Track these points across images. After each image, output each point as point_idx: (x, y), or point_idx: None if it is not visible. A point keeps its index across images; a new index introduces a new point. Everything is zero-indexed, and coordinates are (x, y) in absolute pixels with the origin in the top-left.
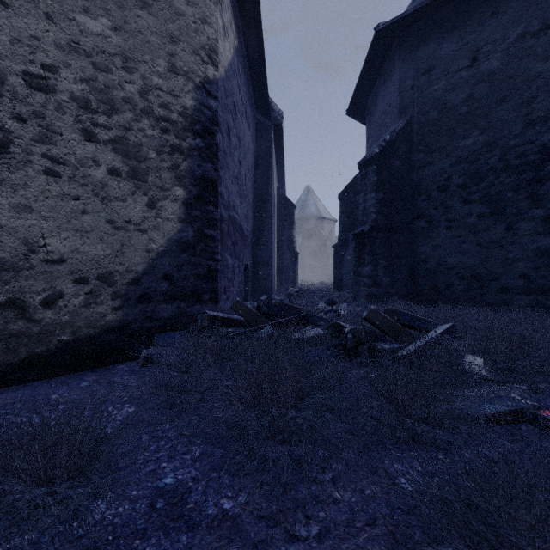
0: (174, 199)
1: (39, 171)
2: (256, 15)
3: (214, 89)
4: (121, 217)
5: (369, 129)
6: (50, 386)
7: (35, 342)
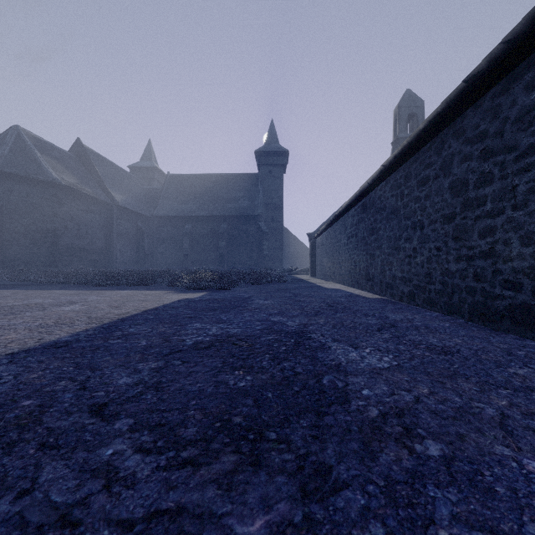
0: None
1: None
2: None
3: None
4: None
5: None
6: None
7: None
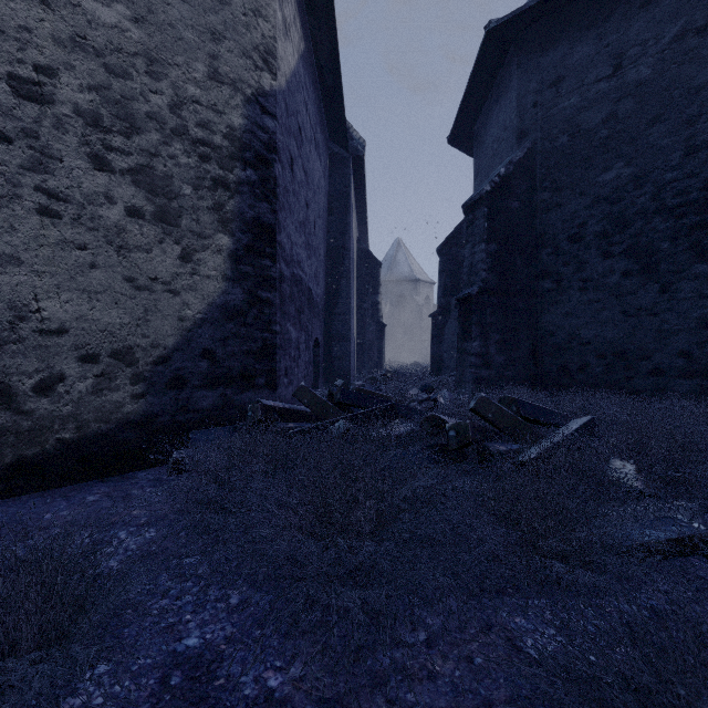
0: (217, 250)
1: (30, 209)
2: (328, 9)
3: (271, 104)
4: (144, 274)
5: (478, 161)
6: (44, 501)
7: (25, 441)
